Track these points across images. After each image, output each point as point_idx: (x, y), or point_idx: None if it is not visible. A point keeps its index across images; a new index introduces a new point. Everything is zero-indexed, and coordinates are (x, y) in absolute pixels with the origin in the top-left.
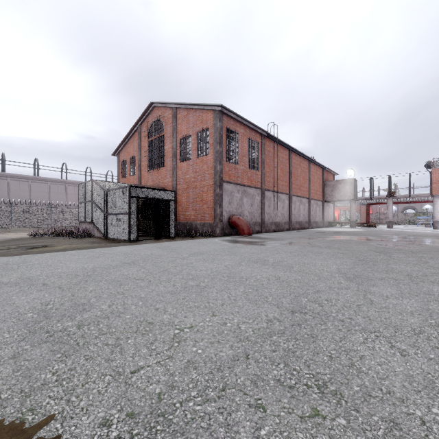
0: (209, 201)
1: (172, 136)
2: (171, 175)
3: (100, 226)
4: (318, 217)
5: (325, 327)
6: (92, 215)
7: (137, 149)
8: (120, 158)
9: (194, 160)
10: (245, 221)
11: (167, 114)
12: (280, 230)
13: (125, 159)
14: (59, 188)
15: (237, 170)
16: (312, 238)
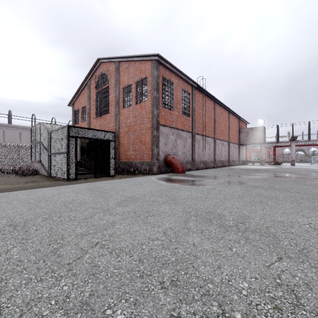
0: (147, 142)
1: (115, 86)
2: (114, 121)
3: (45, 164)
4: (235, 156)
5: None
6: (40, 154)
7: (87, 99)
8: (74, 108)
9: (134, 106)
10: (180, 160)
11: (111, 68)
12: (207, 167)
13: (78, 108)
14: (29, 134)
15: (172, 115)
16: (242, 176)
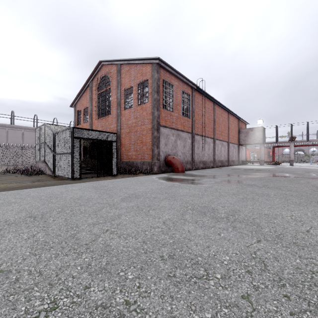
0: (148, 143)
1: (117, 88)
2: (116, 122)
3: (50, 164)
4: (235, 157)
5: None
6: (45, 154)
7: (89, 101)
8: (76, 109)
9: (135, 108)
10: (179, 160)
11: (112, 70)
12: (206, 167)
13: (80, 109)
14: (31, 134)
15: (172, 116)
16: (239, 175)
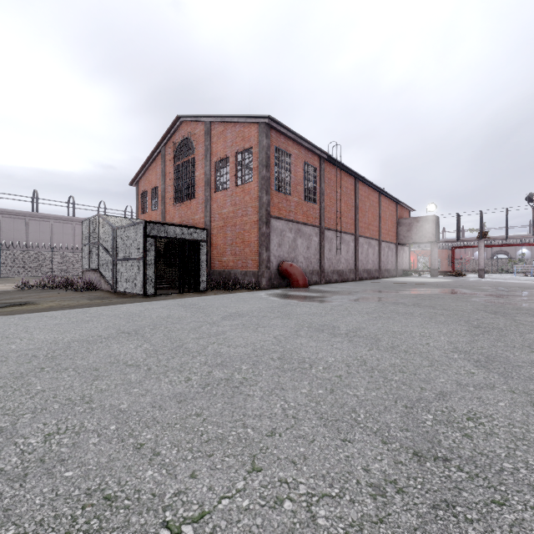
0: (253, 242)
1: (205, 158)
2: (203, 210)
3: (108, 275)
4: (391, 263)
5: (514, 516)
6: (99, 260)
7: (160, 176)
8: (139, 188)
9: (233, 190)
10: (300, 268)
11: (198, 131)
12: (343, 280)
13: (145, 190)
14: (64, 228)
15: (289, 202)
16: (389, 291)
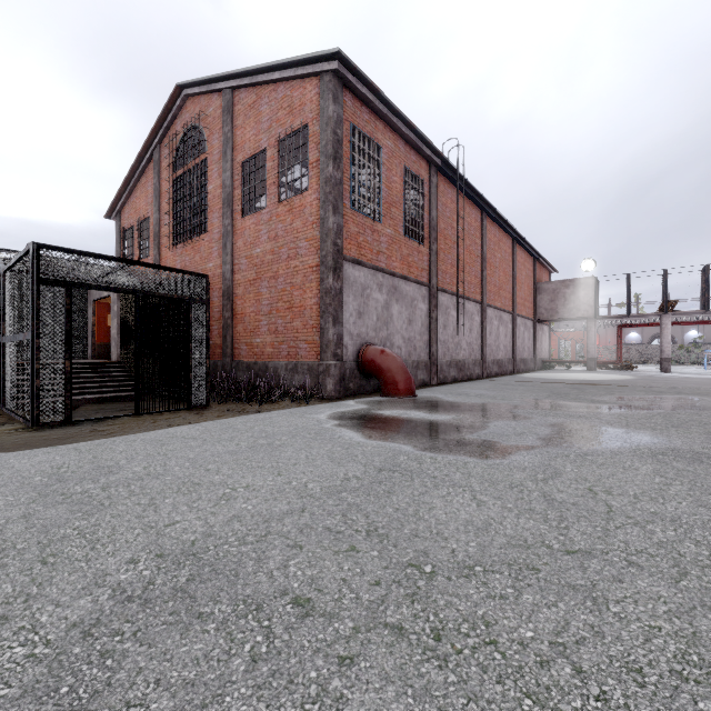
0: (308, 308)
1: (223, 157)
2: (220, 252)
3: None
4: (527, 350)
5: None
6: None
7: (153, 199)
8: (122, 223)
9: (272, 210)
10: (400, 359)
11: (212, 110)
12: (465, 377)
13: (130, 224)
14: None
15: (378, 235)
16: (584, 405)
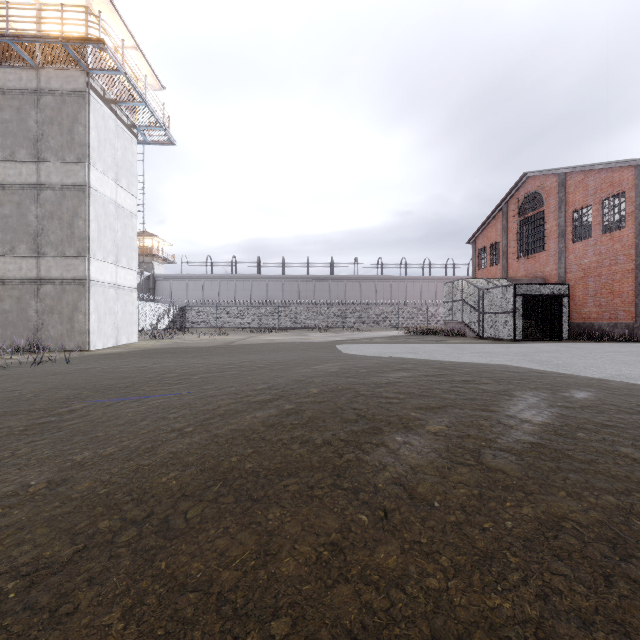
0: (625, 293)
1: (558, 210)
2: (555, 262)
3: (473, 325)
4: None
5: None
6: (463, 314)
7: (501, 232)
8: (476, 245)
9: (596, 239)
10: None
11: (548, 184)
12: None
13: (483, 246)
14: (399, 286)
15: None
16: None
